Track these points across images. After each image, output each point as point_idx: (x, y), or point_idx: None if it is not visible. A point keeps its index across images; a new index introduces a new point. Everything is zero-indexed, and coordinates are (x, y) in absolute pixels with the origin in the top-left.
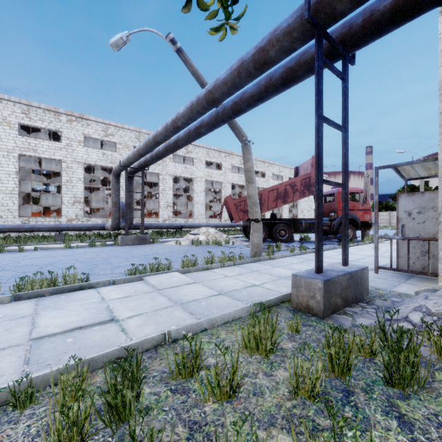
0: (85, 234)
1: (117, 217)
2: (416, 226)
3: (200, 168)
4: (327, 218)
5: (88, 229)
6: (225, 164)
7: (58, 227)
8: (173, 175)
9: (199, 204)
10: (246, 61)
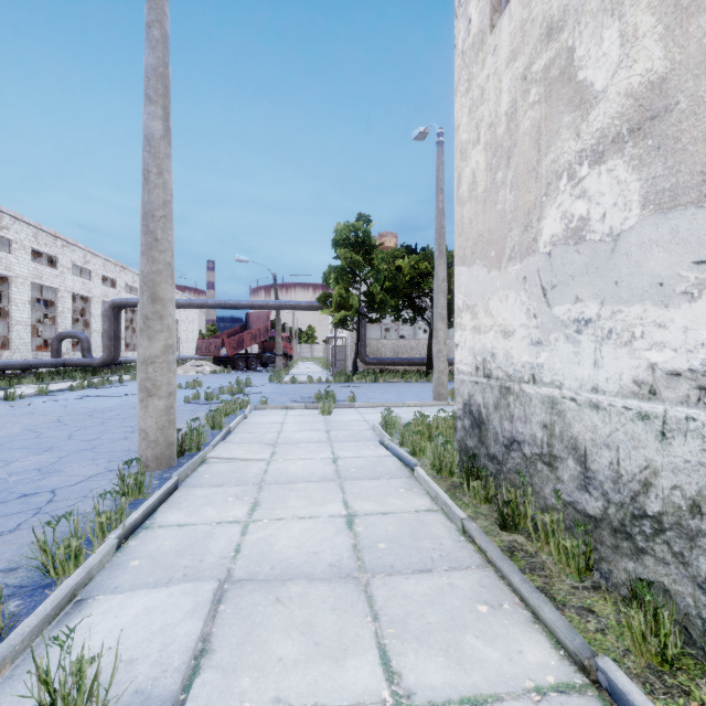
0: (39, 373)
1: (113, 351)
2: (338, 357)
3: (98, 284)
4: (271, 353)
5: (51, 366)
6: (120, 281)
7: (28, 364)
8: (72, 291)
9: (97, 333)
10: (315, 306)
